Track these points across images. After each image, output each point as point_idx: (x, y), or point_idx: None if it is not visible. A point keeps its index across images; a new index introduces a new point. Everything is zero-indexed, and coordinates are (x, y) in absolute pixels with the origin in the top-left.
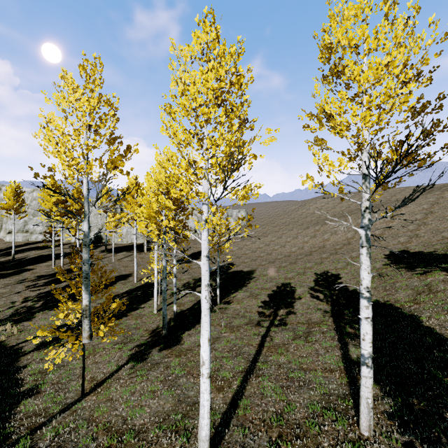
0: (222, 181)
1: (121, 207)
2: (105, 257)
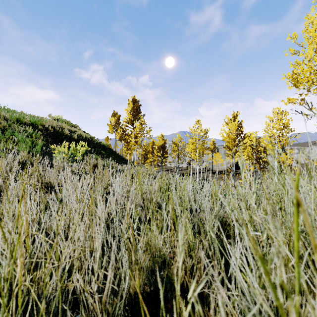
0: (282, 147)
1: (217, 149)
2: (212, 176)
